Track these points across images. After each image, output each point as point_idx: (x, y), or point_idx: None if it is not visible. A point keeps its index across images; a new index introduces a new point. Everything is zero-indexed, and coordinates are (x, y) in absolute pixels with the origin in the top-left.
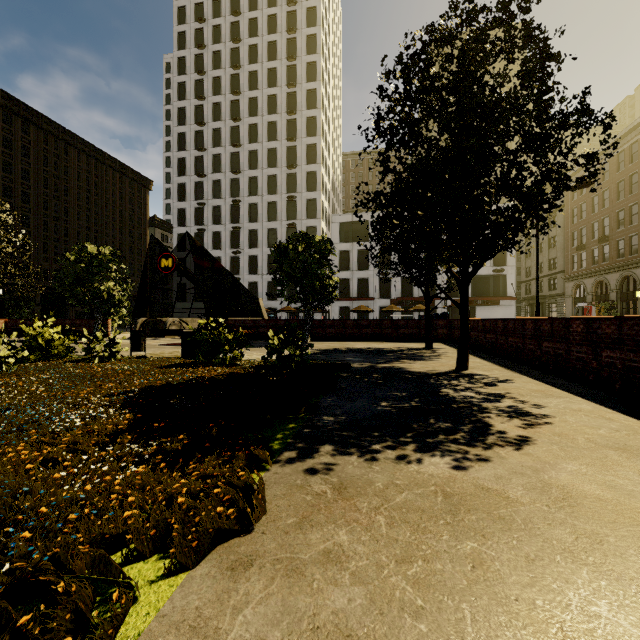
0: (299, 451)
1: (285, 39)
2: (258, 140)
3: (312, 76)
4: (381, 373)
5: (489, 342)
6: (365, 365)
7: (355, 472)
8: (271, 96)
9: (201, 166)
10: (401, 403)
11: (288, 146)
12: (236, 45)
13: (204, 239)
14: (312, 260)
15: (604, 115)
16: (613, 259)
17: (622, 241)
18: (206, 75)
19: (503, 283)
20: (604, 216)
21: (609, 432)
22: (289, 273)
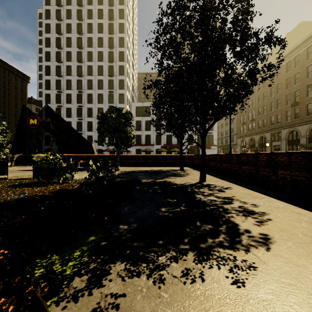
0: (90, 276)
1: (107, 9)
2: (92, 60)
3: (122, 30)
4: (159, 185)
5: (212, 166)
6: (149, 180)
7: (144, 308)
8: (100, 38)
9: (59, 71)
10: (174, 208)
11: (109, 65)
12: (80, 8)
13: (61, 111)
14: (120, 122)
15: (282, 40)
16: (256, 129)
17: (260, 121)
18: (62, 21)
19: (212, 138)
20: (253, 110)
21: (309, 225)
22: (108, 129)
